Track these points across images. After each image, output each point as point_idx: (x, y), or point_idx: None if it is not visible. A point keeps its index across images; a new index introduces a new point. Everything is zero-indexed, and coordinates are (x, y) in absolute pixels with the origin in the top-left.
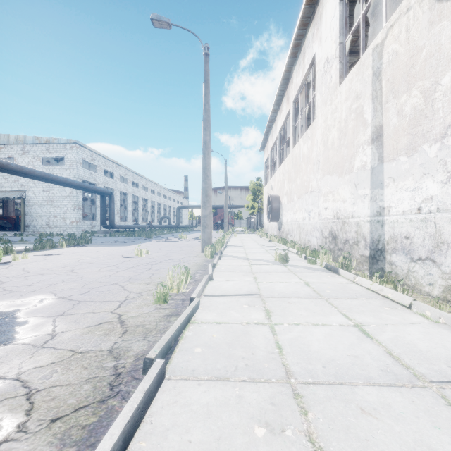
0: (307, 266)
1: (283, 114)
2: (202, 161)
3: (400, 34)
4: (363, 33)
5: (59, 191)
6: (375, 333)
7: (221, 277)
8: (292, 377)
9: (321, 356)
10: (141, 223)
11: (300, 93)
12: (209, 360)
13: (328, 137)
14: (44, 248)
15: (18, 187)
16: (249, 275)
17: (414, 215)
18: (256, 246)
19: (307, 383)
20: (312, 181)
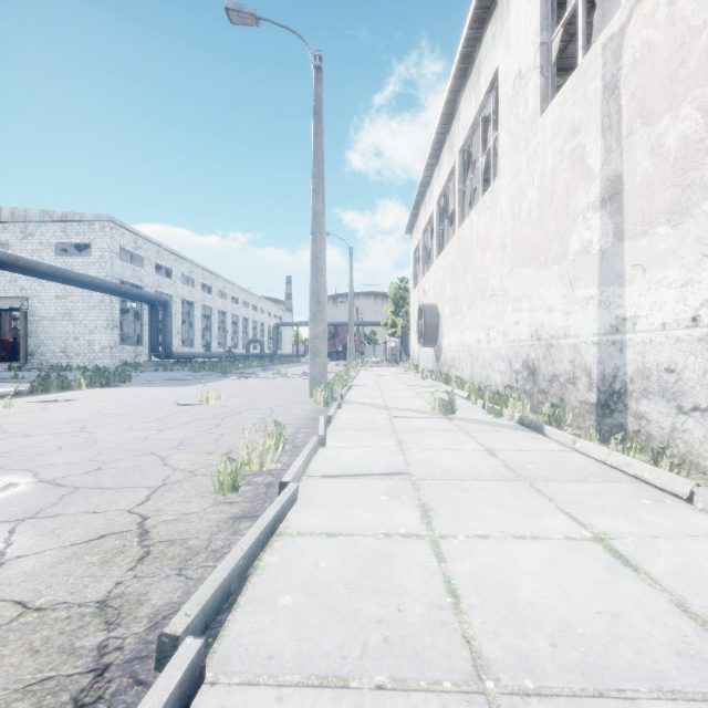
0: (487, 419)
1: (444, 172)
2: (311, 246)
3: (657, 10)
4: (583, 22)
5: (82, 298)
6: (639, 558)
7: (341, 441)
8: (488, 675)
9: (543, 616)
10: (216, 349)
11: (472, 135)
12: (307, 628)
13: (520, 204)
14: (48, 390)
15: (16, 291)
16: (390, 437)
17: (684, 330)
18: (400, 386)
19: (524, 694)
20: (493, 278)
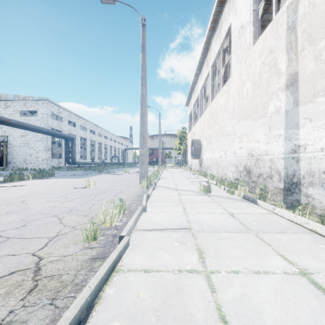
0: (227, 195)
1: (203, 76)
2: (140, 110)
3: None
4: None
5: (33, 136)
6: None
7: (154, 208)
8: None
9: None
10: (97, 160)
11: (217, 58)
12: None
13: (242, 90)
14: (12, 180)
15: (2, 133)
16: (179, 206)
17: None
18: (183, 178)
19: None
20: (228, 126)
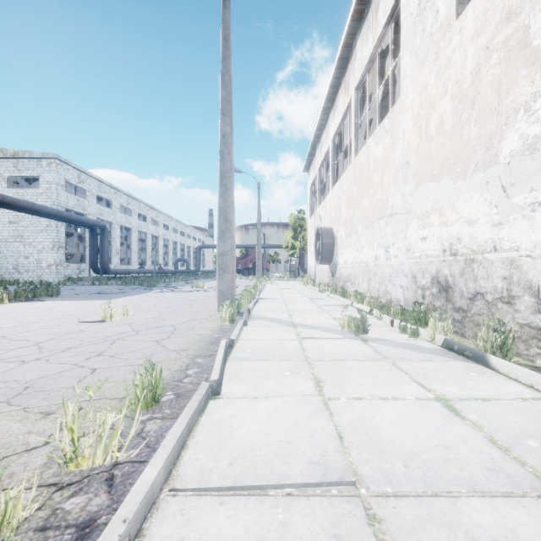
0: (404, 340)
1: (339, 112)
2: (219, 166)
3: None
4: None
5: (32, 223)
6: None
7: (241, 382)
8: None
9: None
10: (150, 266)
11: (368, 72)
12: None
13: (428, 118)
14: None
15: None
16: (304, 373)
17: None
18: (303, 299)
19: None
20: (393, 198)
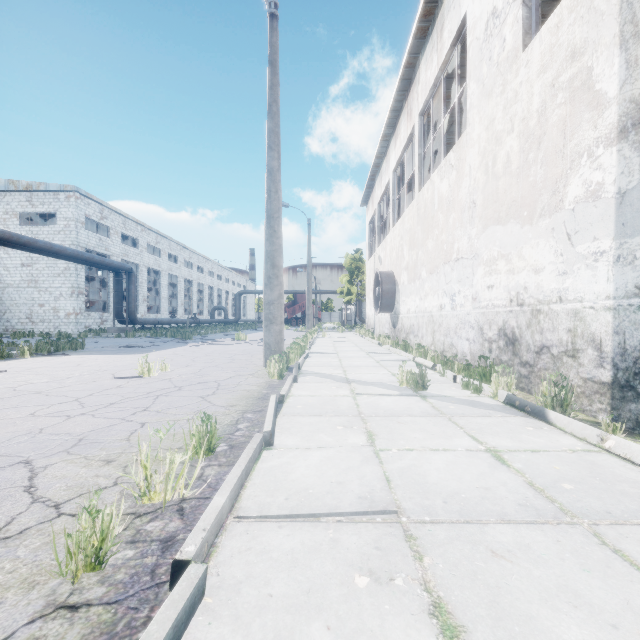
0: (466, 397)
1: (401, 140)
2: (266, 205)
3: None
4: None
5: (48, 265)
6: None
7: (293, 435)
8: None
9: None
10: (182, 316)
11: (432, 97)
12: None
13: (495, 155)
14: None
15: None
16: (356, 427)
17: None
18: (359, 353)
19: None
20: (459, 241)
